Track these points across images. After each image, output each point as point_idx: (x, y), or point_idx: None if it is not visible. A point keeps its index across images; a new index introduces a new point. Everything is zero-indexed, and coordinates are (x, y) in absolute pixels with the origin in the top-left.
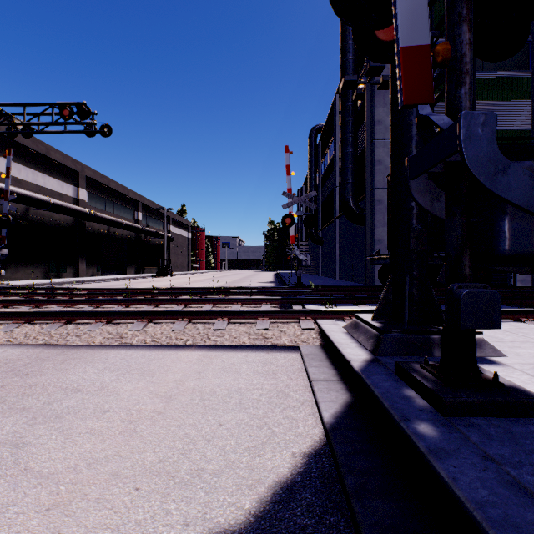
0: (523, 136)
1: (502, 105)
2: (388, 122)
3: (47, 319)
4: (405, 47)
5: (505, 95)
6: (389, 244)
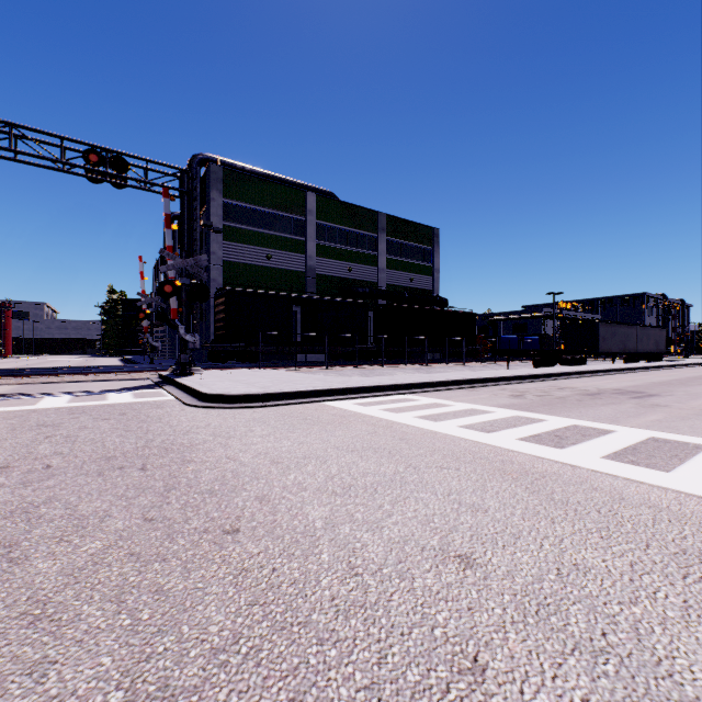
0: (301, 275)
1: (290, 255)
2: (220, 254)
3: (7, 377)
4: (173, 309)
5: (292, 249)
6: (215, 337)
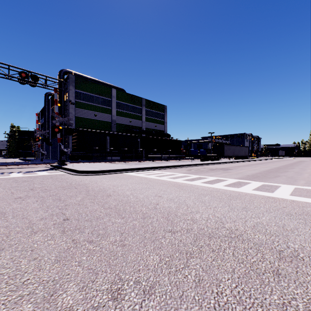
0: (109, 123)
1: (105, 114)
2: (74, 113)
3: None
4: (58, 138)
5: (105, 112)
6: (72, 149)
